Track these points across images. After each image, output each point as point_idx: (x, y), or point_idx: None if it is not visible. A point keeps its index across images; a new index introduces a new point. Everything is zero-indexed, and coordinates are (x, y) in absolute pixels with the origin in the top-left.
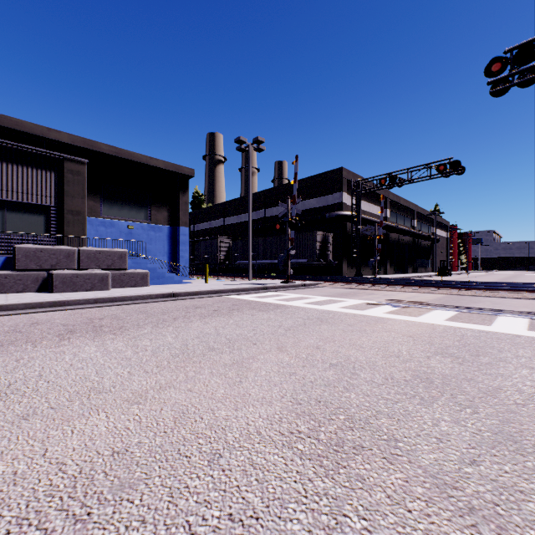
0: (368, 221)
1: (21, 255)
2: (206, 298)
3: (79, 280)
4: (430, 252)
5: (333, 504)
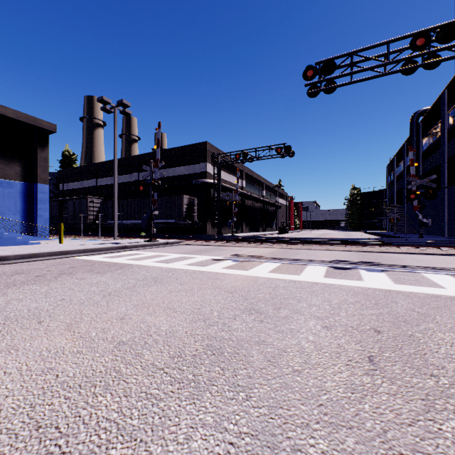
0: (228, 188)
1: None
2: (44, 261)
3: None
4: (275, 215)
5: None
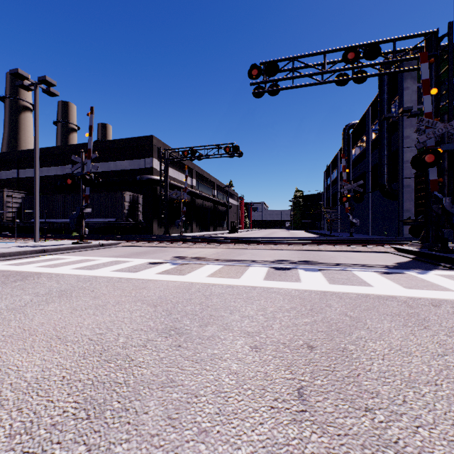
0: (176, 186)
1: None
2: None
3: None
4: (226, 215)
5: None
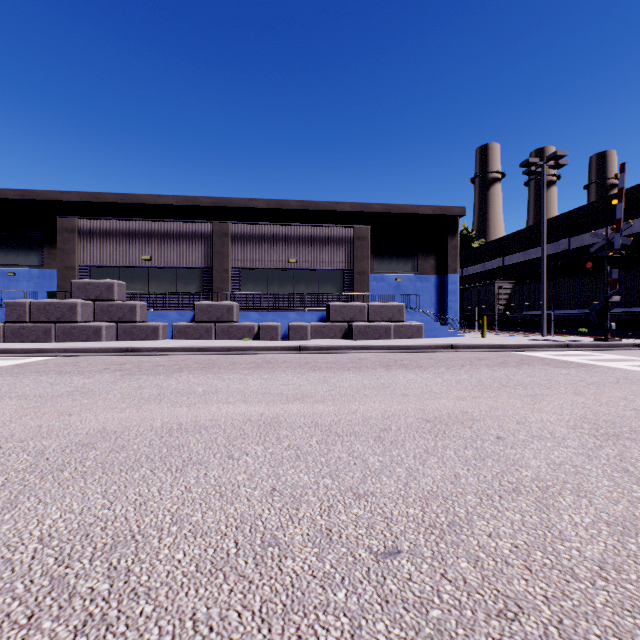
0: None
1: (332, 310)
2: (486, 352)
3: (370, 330)
4: None
5: (597, 445)
